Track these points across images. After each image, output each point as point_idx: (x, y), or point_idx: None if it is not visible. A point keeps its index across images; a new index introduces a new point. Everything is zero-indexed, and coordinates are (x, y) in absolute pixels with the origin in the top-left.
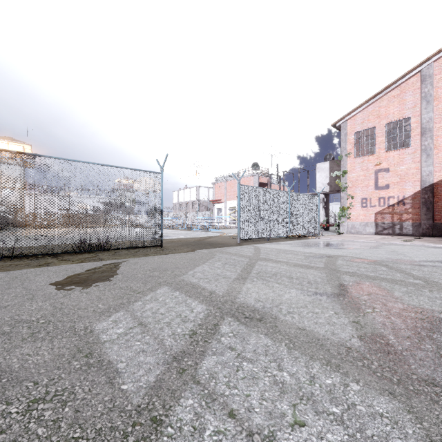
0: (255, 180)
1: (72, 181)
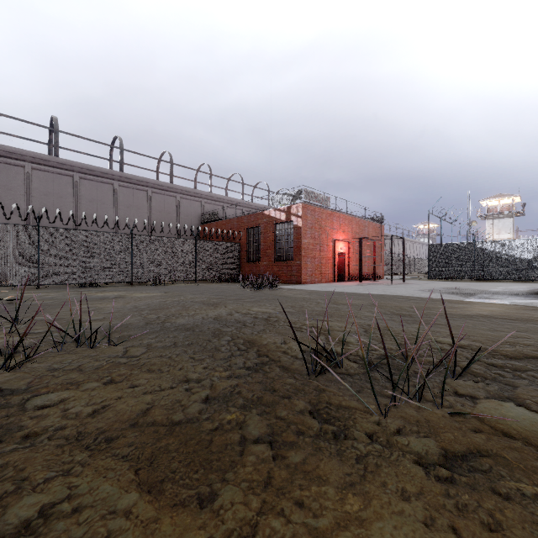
0: None
1: (515, 249)
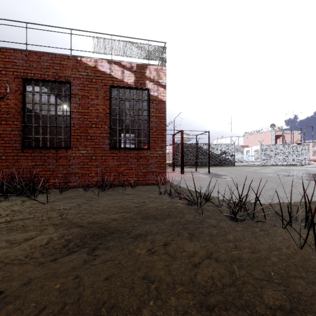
0: (272, 134)
1: (214, 148)
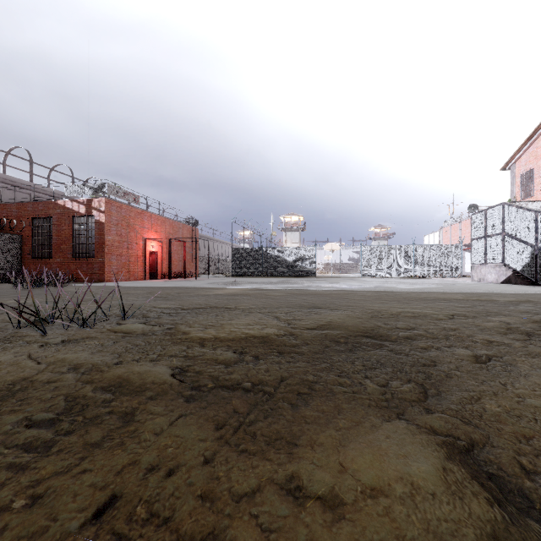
0: None
1: (285, 254)
